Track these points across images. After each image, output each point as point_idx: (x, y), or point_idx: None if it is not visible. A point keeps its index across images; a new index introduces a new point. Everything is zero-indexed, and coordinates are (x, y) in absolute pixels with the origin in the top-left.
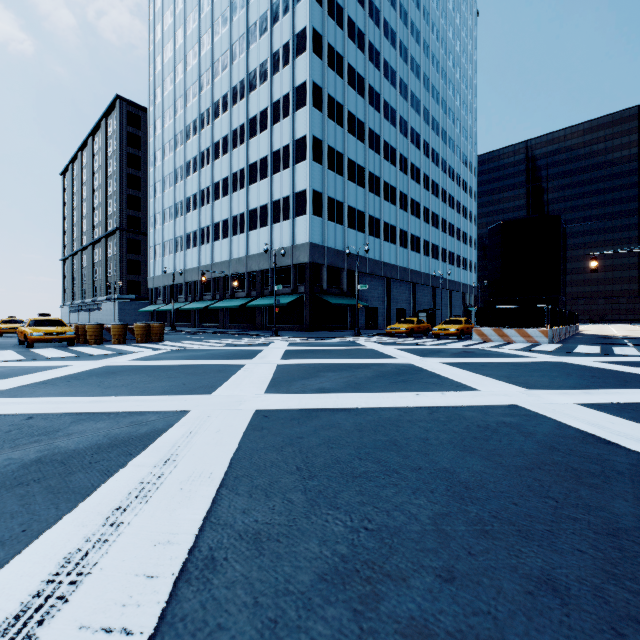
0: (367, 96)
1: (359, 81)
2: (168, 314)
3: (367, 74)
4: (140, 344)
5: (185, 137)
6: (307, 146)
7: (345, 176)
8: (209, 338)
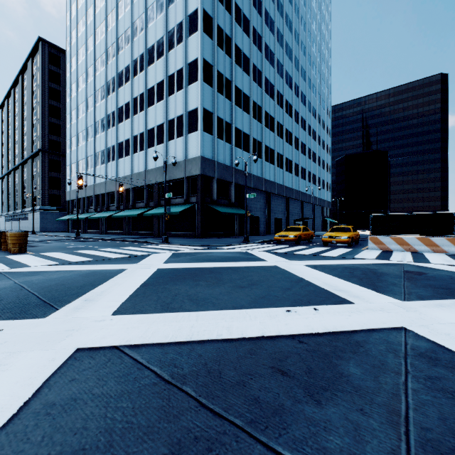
0: (251, 35)
1: (245, 21)
2: (81, 222)
3: (251, 16)
4: None
5: (95, 70)
6: (198, 68)
7: (233, 101)
8: (91, 247)
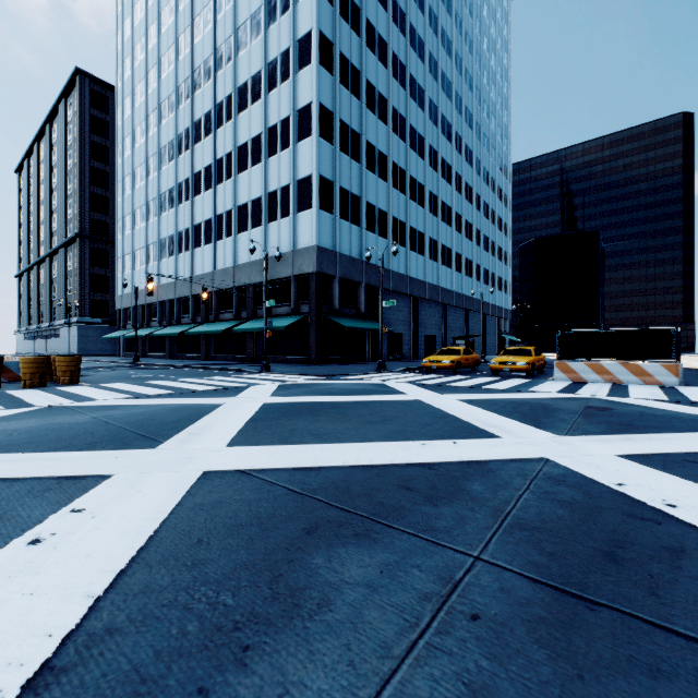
0: (390, 65)
1: (380, 44)
2: (139, 342)
3: (390, 37)
4: (18, 391)
5: (159, 117)
6: (313, 117)
7: (363, 163)
8: (163, 376)
